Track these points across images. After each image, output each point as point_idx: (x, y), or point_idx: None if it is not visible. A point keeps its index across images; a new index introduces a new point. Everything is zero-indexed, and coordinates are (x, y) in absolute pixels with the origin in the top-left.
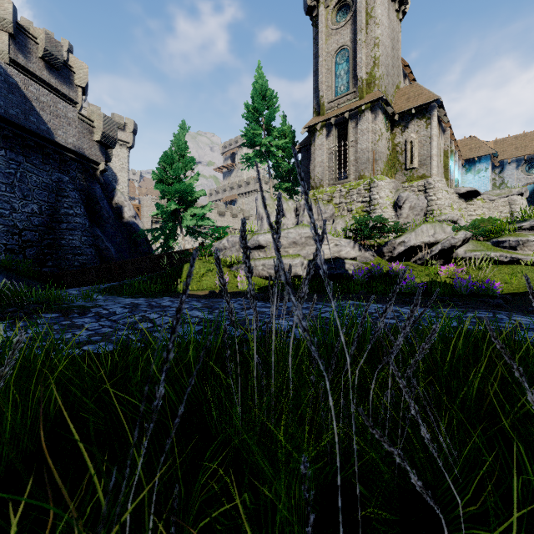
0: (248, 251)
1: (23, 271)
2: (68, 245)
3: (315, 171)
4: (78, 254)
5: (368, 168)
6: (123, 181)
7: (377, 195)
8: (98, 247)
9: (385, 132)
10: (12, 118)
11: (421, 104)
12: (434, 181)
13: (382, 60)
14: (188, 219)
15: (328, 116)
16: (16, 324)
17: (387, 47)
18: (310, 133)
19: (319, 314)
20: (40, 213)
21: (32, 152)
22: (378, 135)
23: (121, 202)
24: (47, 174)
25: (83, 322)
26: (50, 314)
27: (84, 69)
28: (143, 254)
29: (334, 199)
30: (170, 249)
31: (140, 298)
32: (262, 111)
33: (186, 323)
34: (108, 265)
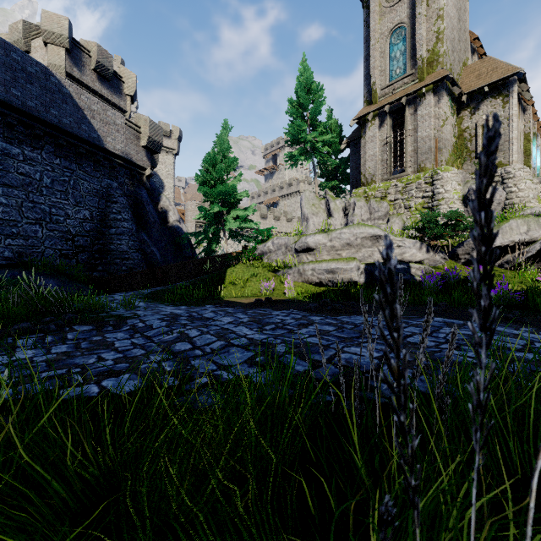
0: (295, 254)
1: (75, 276)
2: (116, 250)
3: (366, 166)
4: (125, 258)
5: (430, 159)
6: (169, 187)
7: (442, 189)
8: (144, 251)
9: (451, 116)
10: (65, 127)
11: (497, 80)
12: (514, 169)
13: (447, 34)
14: (230, 221)
15: (381, 104)
16: (43, 340)
17: (453, 18)
18: (360, 125)
19: (404, 337)
20: (91, 218)
21: (84, 159)
22: (442, 120)
23: (166, 206)
24: (98, 181)
25: (115, 338)
26: (83, 327)
27: (132, 78)
28: (186, 258)
29: (388, 196)
30: (213, 253)
31: (182, 306)
32: (307, 105)
33: (232, 345)
34: (153, 270)
